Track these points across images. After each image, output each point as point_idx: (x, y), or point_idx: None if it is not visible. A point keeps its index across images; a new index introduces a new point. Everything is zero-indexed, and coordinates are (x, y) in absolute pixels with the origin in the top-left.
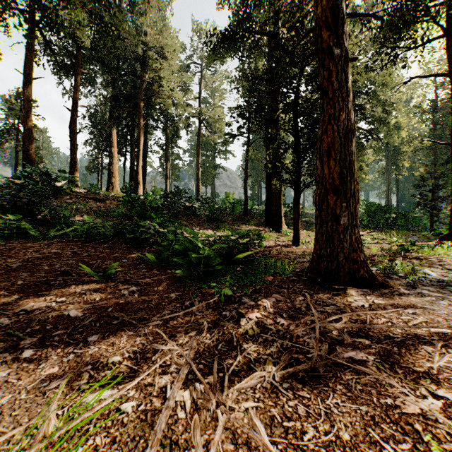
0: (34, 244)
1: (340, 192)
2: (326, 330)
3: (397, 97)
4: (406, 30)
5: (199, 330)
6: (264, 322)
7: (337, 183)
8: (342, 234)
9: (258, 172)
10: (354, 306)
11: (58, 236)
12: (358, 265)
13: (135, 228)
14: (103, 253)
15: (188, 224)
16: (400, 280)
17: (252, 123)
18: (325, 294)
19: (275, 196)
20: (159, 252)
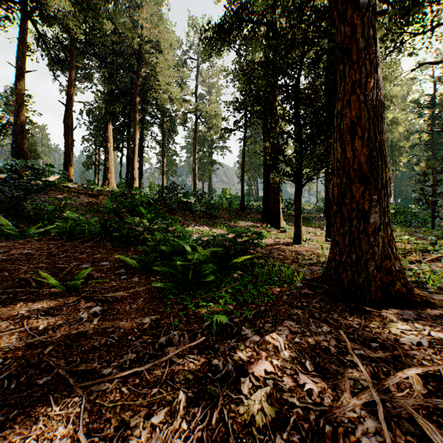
0: (8, 243)
1: (368, 181)
2: (390, 409)
3: (394, 93)
4: (415, 12)
5: (171, 408)
6: (279, 384)
7: (366, 170)
8: (373, 236)
9: (254, 168)
10: (406, 343)
11: (39, 233)
12: (393, 276)
13: (123, 225)
14: (83, 254)
15: (183, 221)
16: (441, 293)
17: (250, 112)
18: (354, 318)
19: (273, 191)
20: (146, 252)
